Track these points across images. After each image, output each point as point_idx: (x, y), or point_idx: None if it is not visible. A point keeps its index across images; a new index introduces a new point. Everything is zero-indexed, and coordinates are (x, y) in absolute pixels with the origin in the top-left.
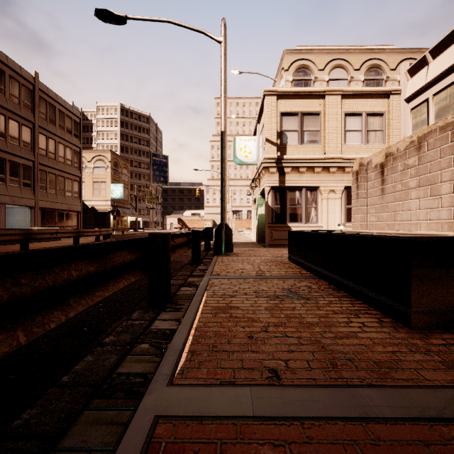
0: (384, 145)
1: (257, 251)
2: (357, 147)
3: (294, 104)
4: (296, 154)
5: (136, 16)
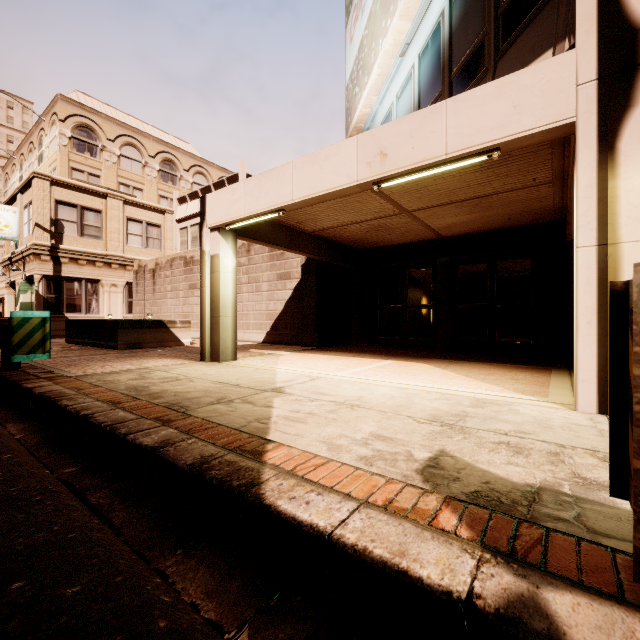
0: (161, 252)
1: None
2: (139, 249)
3: (73, 196)
4: (76, 245)
5: None
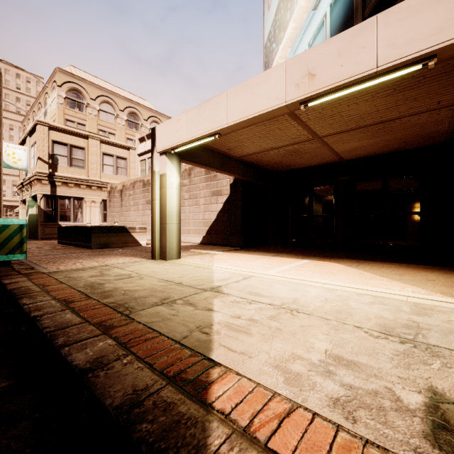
0: (127, 177)
1: (32, 242)
2: (111, 175)
3: (65, 137)
4: (66, 173)
5: None
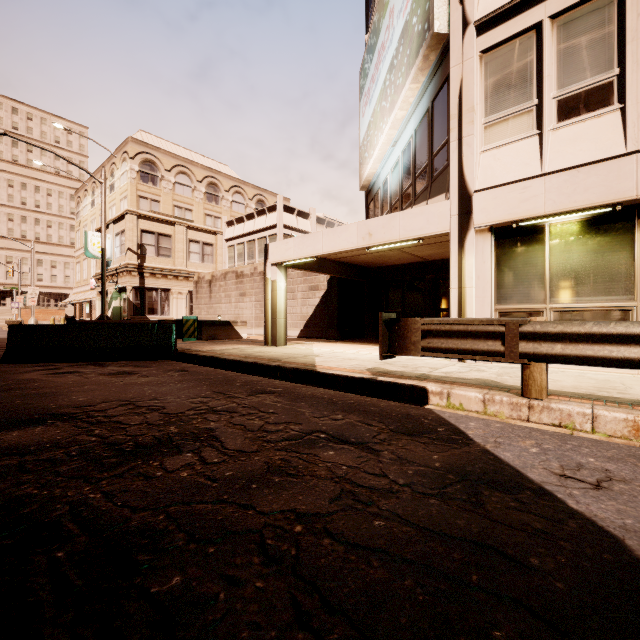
0: (213, 265)
1: None
2: (197, 264)
3: (152, 225)
4: (154, 263)
5: (17, 137)
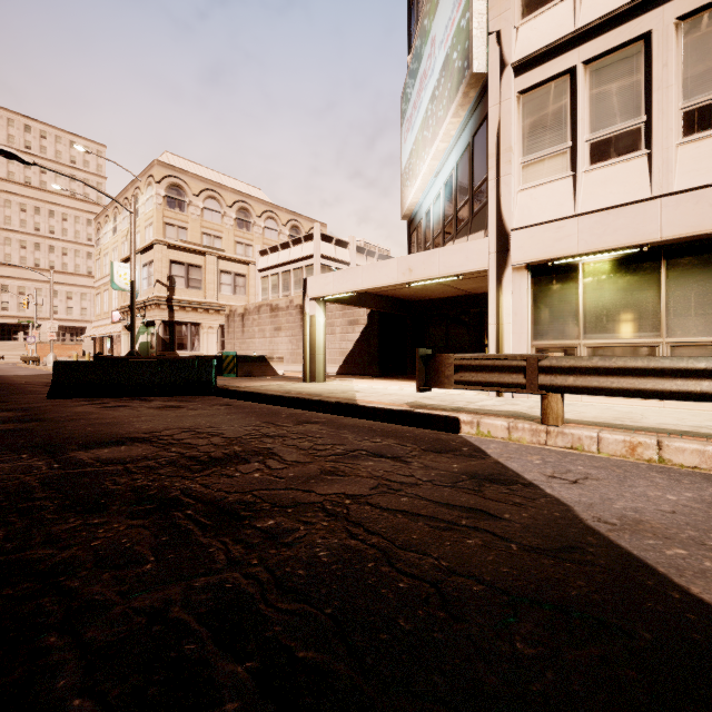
0: (246, 298)
1: None
2: (229, 296)
3: (182, 255)
4: (184, 296)
5: (47, 167)
